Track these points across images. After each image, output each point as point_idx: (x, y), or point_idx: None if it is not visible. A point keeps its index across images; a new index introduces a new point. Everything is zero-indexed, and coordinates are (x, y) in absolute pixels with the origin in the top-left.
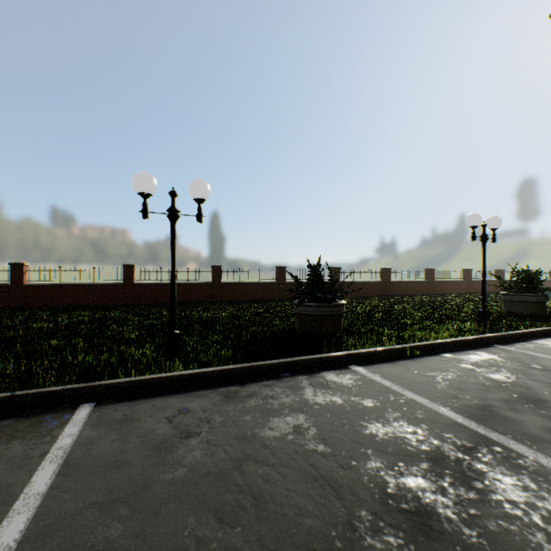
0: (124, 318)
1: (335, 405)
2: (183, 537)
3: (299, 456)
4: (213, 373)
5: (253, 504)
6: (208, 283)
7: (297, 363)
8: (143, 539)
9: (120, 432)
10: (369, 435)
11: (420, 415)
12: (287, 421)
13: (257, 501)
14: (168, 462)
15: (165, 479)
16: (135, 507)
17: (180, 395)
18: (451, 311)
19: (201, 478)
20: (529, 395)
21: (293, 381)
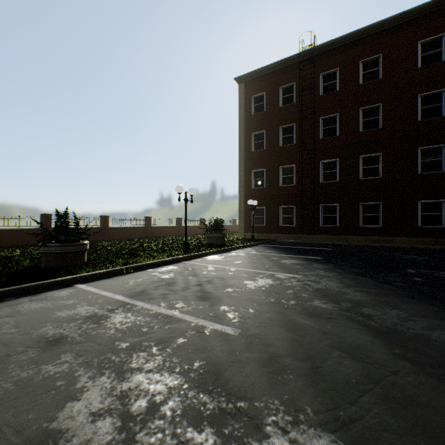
0: None
1: (43, 308)
2: None
3: None
4: None
5: None
6: None
7: (24, 289)
8: None
9: None
10: (56, 317)
11: (101, 301)
12: None
13: None
14: None
15: None
16: None
17: None
18: (179, 245)
19: None
20: (171, 282)
21: (14, 301)
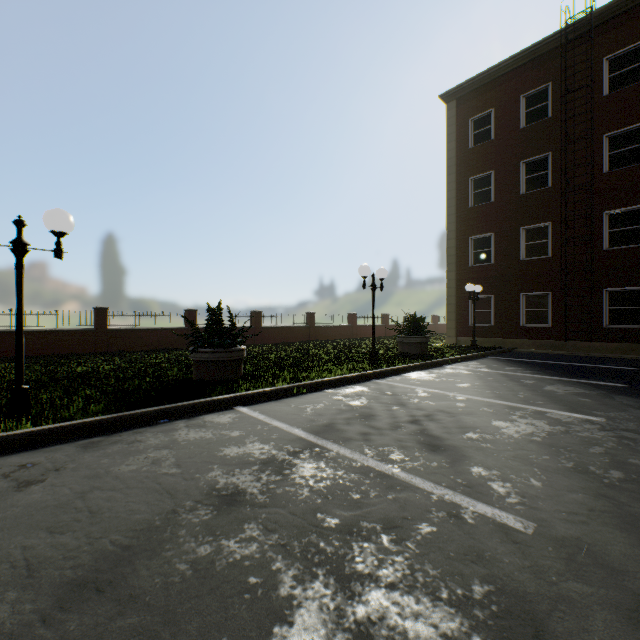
0: None
1: (203, 439)
2: (9, 549)
3: (149, 479)
4: (73, 426)
5: (90, 516)
6: (89, 330)
7: (178, 409)
8: None
9: None
10: (223, 455)
11: (275, 436)
12: (148, 457)
13: (95, 514)
14: None
15: None
16: None
17: (25, 453)
18: (358, 353)
19: (37, 511)
20: (367, 413)
21: (169, 426)
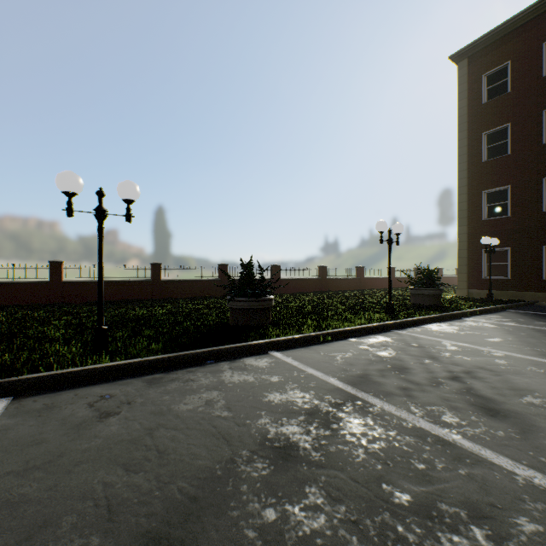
0: (49, 318)
1: (247, 382)
2: (93, 484)
3: (204, 421)
4: (140, 363)
5: (158, 456)
6: (147, 281)
7: (221, 351)
8: (56, 490)
9: (40, 418)
10: (267, 401)
11: (313, 384)
12: (201, 397)
13: (162, 454)
14: (85, 436)
15: (81, 449)
16: (50, 470)
17: (104, 384)
18: (370, 304)
19: (115, 444)
20: (399, 365)
21: (215, 367)
